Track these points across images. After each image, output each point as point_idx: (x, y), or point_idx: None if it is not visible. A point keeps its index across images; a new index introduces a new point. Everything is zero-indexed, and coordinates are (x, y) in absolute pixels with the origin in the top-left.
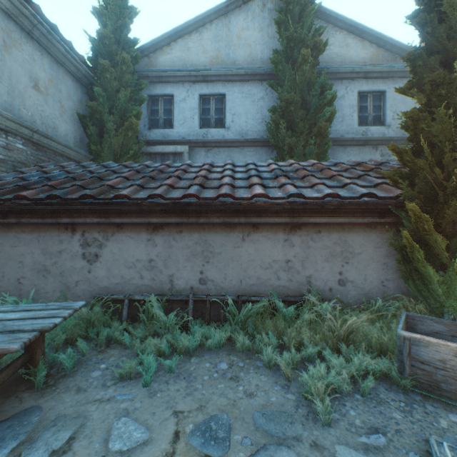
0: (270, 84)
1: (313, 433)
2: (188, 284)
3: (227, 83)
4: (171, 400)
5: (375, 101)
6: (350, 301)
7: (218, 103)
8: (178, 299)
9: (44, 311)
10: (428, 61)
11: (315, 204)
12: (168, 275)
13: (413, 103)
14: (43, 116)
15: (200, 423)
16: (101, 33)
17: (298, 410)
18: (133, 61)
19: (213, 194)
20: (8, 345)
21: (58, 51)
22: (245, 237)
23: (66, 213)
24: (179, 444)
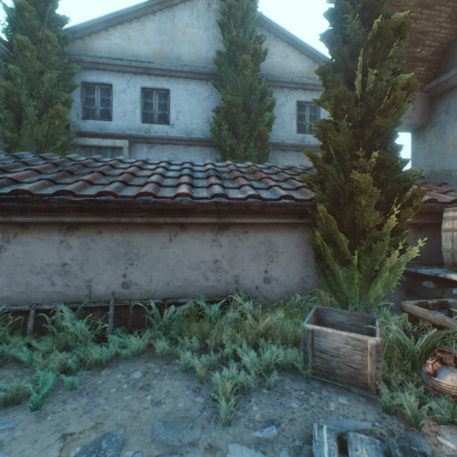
0: (215, 85)
1: (211, 435)
2: (110, 289)
3: (171, 78)
4: (63, 422)
5: (312, 112)
6: (275, 298)
7: (162, 99)
8: (96, 306)
9: None
10: (335, 77)
11: (240, 205)
12: (86, 280)
13: None
14: None
15: (89, 444)
16: (19, 4)
17: (203, 413)
18: (62, 42)
19: (135, 192)
20: None
21: None
22: (173, 237)
23: None
24: None
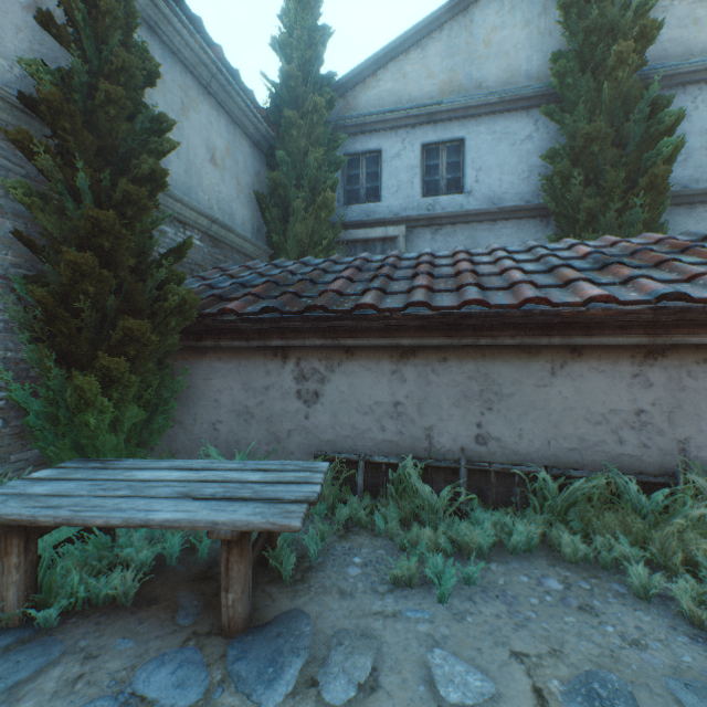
0: (548, 112)
1: None
2: (457, 443)
3: (467, 120)
4: (495, 631)
5: None
6: None
7: (451, 155)
8: (441, 466)
9: (286, 473)
10: None
11: None
12: (424, 427)
13: None
14: (219, 199)
15: (572, 681)
16: (286, 73)
17: None
18: (327, 107)
19: (509, 299)
20: (285, 520)
21: (236, 106)
22: (557, 369)
23: (278, 333)
24: None
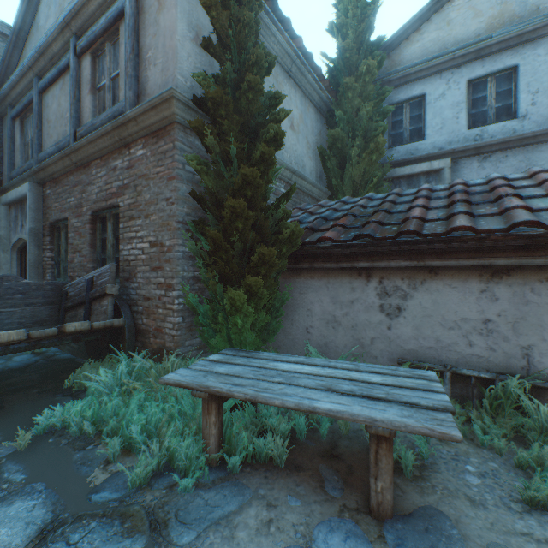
0: None
1: None
2: None
3: (520, 46)
4: None
5: None
6: None
7: (501, 84)
8: (545, 387)
9: (402, 378)
10: None
11: None
12: (520, 346)
13: None
14: (295, 155)
15: None
16: (342, 48)
17: None
18: (375, 67)
19: None
20: (442, 428)
21: (306, 82)
22: None
23: (363, 256)
24: None
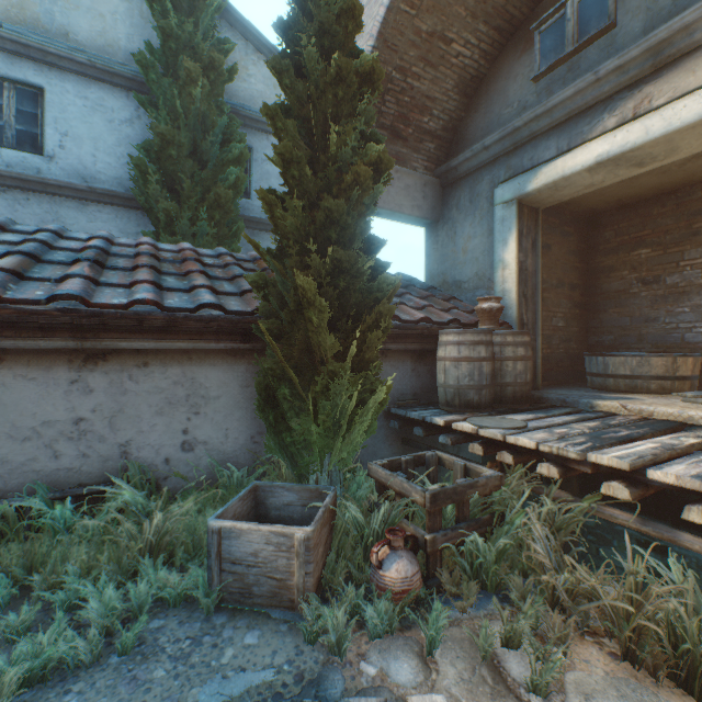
0: (140, 100)
1: None
2: None
3: (48, 67)
4: None
5: None
6: (204, 474)
7: (25, 101)
8: None
9: None
10: (288, 126)
11: (123, 317)
12: None
13: None
14: None
15: None
16: None
17: None
18: None
19: None
20: None
21: None
22: None
23: None
24: None
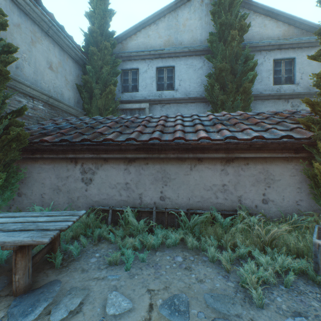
0: (207, 57)
1: (250, 312)
2: (152, 200)
3: (176, 58)
4: (145, 281)
5: (287, 66)
6: (272, 215)
7: (169, 73)
8: (145, 210)
9: (60, 217)
10: None
11: (245, 144)
12: (138, 193)
13: (317, 66)
14: (55, 86)
15: (166, 299)
16: (91, 29)
17: (237, 294)
18: (112, 47)
19: (170, 137)
20: (41, 239)
21: (64, 43)
22: (193, 167)
23: (71, 151)
24: (153, 313)
